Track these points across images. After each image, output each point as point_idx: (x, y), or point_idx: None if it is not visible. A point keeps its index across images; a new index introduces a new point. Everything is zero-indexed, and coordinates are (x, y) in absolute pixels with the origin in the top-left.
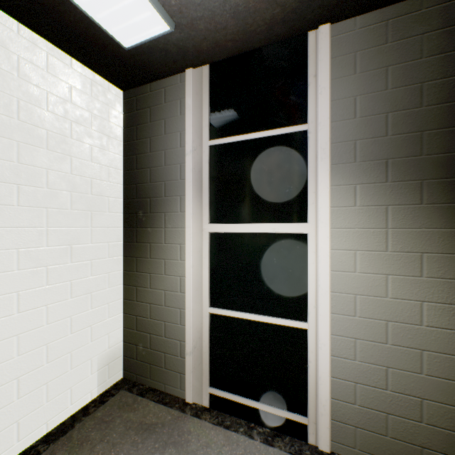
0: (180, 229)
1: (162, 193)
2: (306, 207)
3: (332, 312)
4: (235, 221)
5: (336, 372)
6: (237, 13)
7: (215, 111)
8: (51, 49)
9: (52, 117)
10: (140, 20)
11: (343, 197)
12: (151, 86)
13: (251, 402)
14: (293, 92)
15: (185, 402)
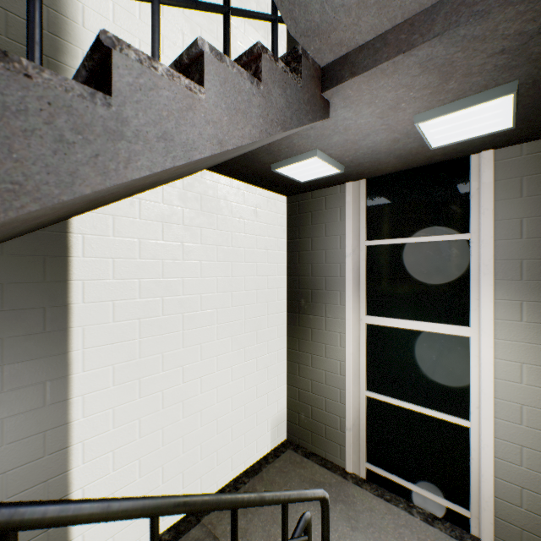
0: (339, 320)
1: (322, 287)
2: (467, 312)
3: (495, 417)
4: (392, 316)
5: (500, 474)
6: (400, 156)
7: (371, 214)
8: (246, 187)
9: (247, 237)
10: (318, 171)
11: (508, 311)
12: (312, 194)
13: (408, 484)
14: (454, 201)
15: (345, 470)
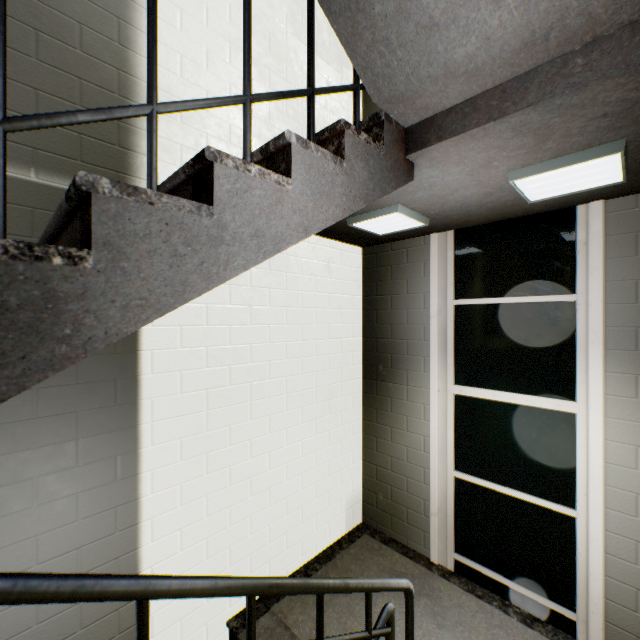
0: (423, 390)
1: (404, 351)
2: (573, 384)
3: (606, 506)
4: (485, 386)
5: (611, 572)
6: (493, 208)
7: (460, 269)
8: (318, 240)
9: (319, 296)
10: (399, 224)
11: (620, 386)
12: (391, 245)
13: (504, 579)
14: (557, 257)
15: (430, 561)
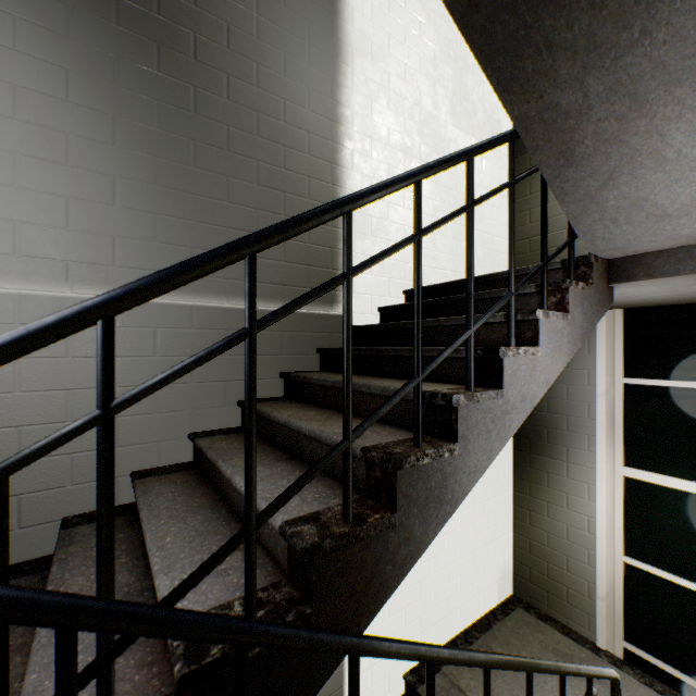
0: (587, 469)
1: (563, 427)
2: None
3: None
4: (662, 472)
5: None
6: (681, 299)
7: (631, 346)
8: None
9: None
10: None
11: None
12: None
13: (687, 678)
14: None
15: (596, 645)
